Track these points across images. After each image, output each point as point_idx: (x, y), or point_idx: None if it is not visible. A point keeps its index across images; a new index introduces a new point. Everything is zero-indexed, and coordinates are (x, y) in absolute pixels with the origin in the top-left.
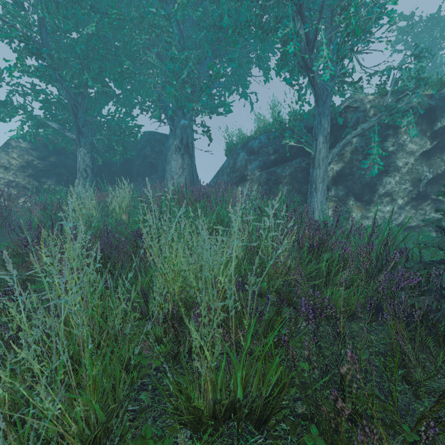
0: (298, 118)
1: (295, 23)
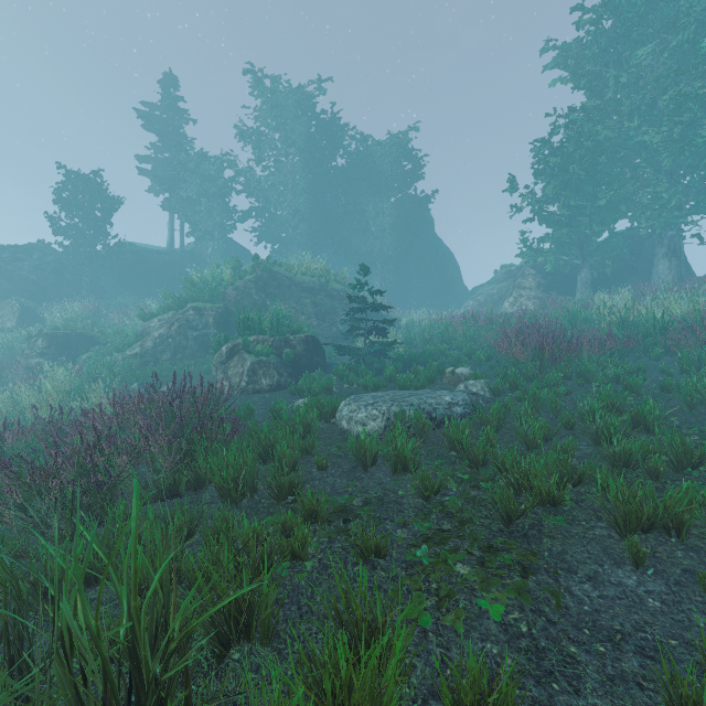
0: None
1: None
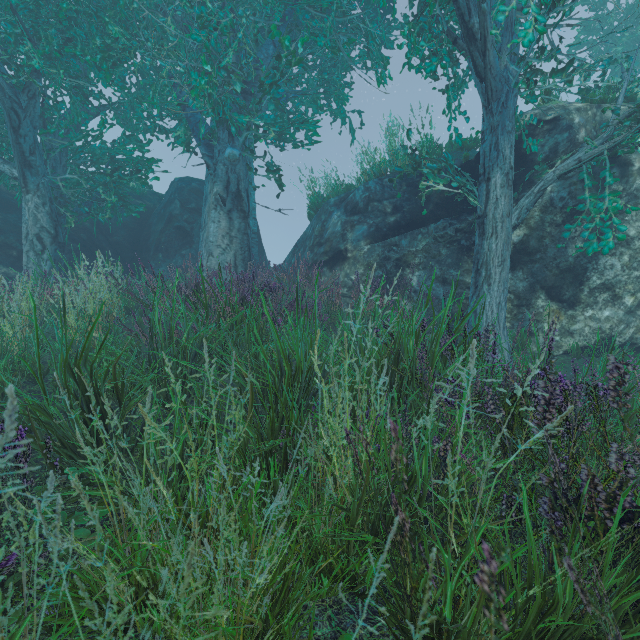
0: (434, 152)
1: None
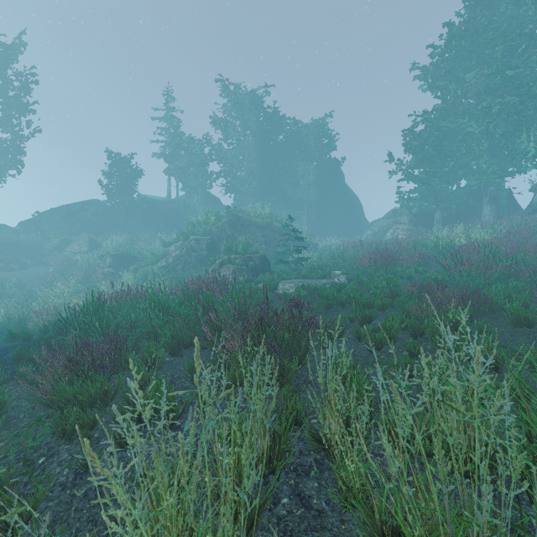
0: None
1: (533, 157)
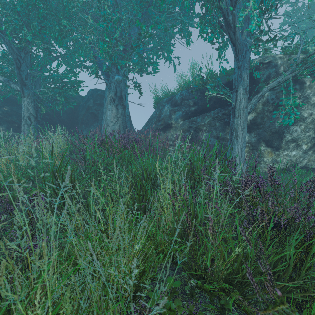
0: (213, 77)
1: None
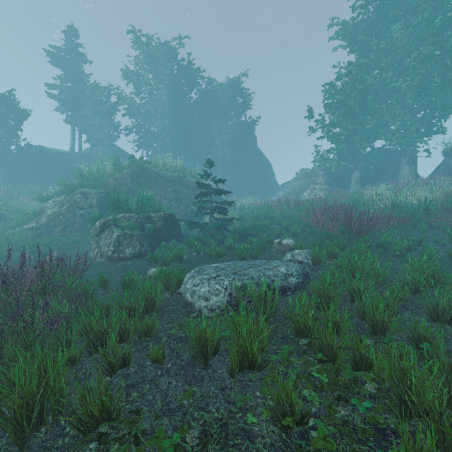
0: None
1: None
